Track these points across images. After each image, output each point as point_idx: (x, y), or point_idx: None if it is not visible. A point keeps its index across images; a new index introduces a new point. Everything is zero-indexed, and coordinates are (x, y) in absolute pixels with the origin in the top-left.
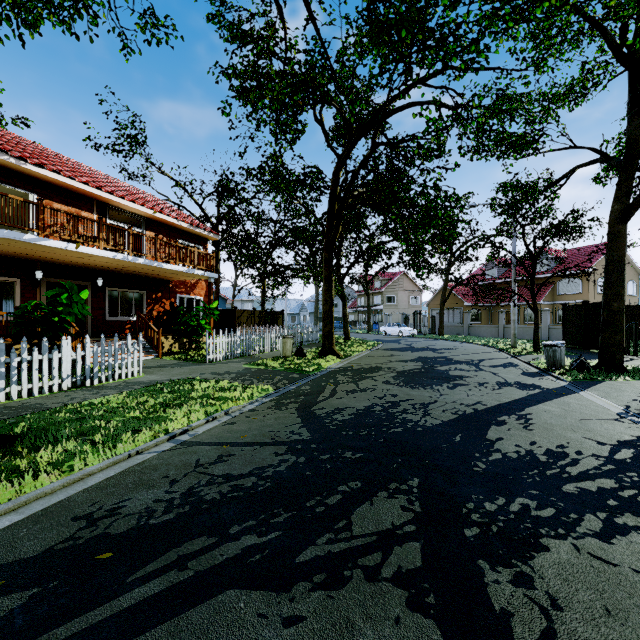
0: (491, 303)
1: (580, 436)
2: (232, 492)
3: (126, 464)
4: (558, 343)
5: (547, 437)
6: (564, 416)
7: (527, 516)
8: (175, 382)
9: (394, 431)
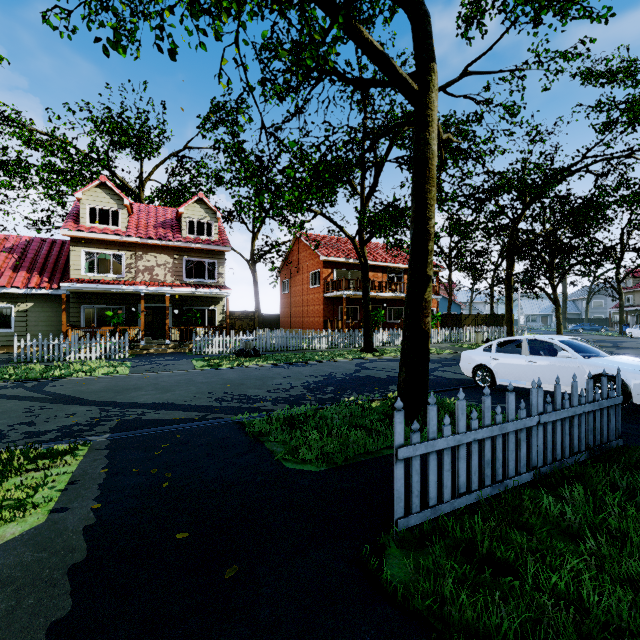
0: None
1: None
2: None
3: None
4: None
5: None
6: None
7: None
8: None
9: None
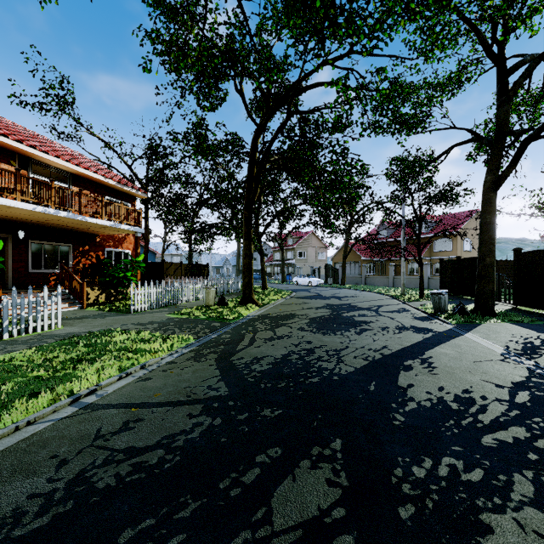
0: (383, 258)
1: (479, 379)
2: (132, 474)
3: (10, 440)
4: (443, 291)
5: (451, 381)
6: (460, 358)
7: (458, 482)
8: (94, 334)
9: (311, 381)
